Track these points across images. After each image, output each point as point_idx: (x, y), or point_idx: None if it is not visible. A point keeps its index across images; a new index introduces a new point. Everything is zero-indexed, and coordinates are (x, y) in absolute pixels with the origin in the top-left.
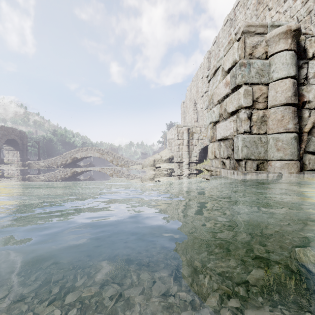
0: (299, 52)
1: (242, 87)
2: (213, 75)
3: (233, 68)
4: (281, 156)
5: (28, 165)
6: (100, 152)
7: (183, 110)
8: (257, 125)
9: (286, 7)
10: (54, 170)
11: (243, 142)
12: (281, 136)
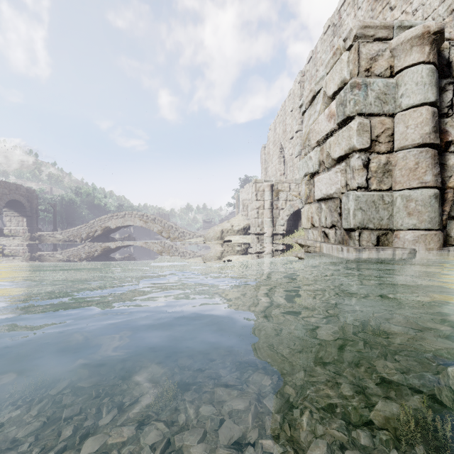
0: (441, 67)
1: (355, 119)
2: (310, 104)
3: (340, 91)
4: (414, 223)
5: (39, 238)
6: (143, 219)
7: (264, 159)
8: (377, 177)
9: (417, 4)
10: (77, 245)
11: (356, 203)
12: (415, 193)
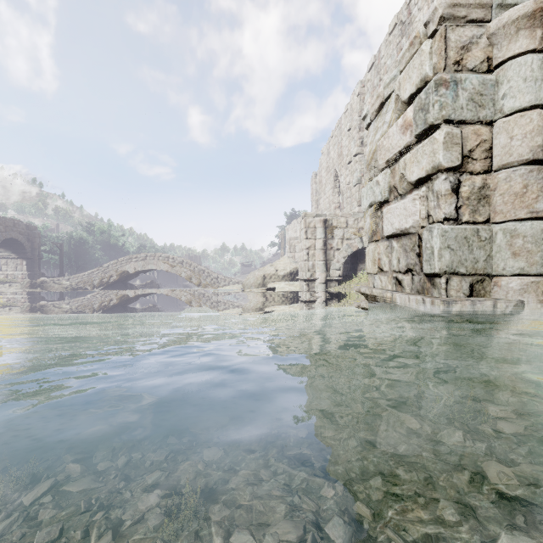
0: None
1: (442, 128)
2: (377, 114)
3: (419, 93)
4: (521, 267)
5: (42, 285)
6: (168, 262)
7: (315, 189)
8: (470, 205)
9: None
10: (87, 293)
11: (443, 240)
12: (522, 227)
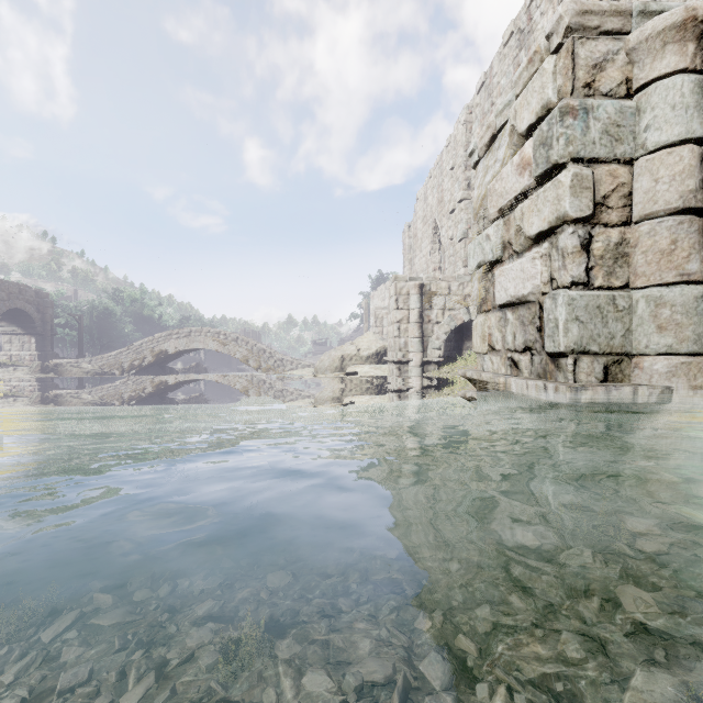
0: None
1: (568, 168)
2: (487, 149)
3: (540, 124)
4: (669, 344)
5: (56, 369)
6: (219, 339)
7: (409, 245)
8: (604, 265)
9: None
10: (114, 379)
11: (570, 310)
12: (670, 293)
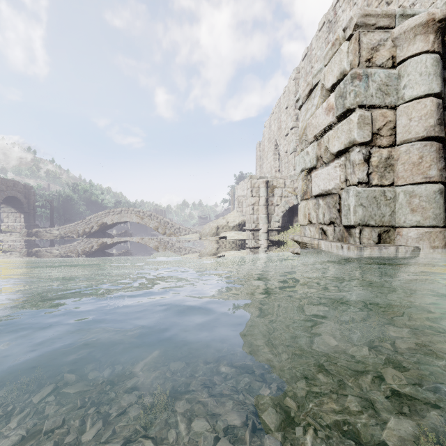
0: (445, 57)
1: (356, 112)
2: (307, 98)
3: (339, 83)
4: (418, 220)
5: (36, 234)
6: (139, 215)
7: (259, 156)
8: (378, 171)
9: None
10: (73, 240)
11: (357, 199)
12: (418, 189)
